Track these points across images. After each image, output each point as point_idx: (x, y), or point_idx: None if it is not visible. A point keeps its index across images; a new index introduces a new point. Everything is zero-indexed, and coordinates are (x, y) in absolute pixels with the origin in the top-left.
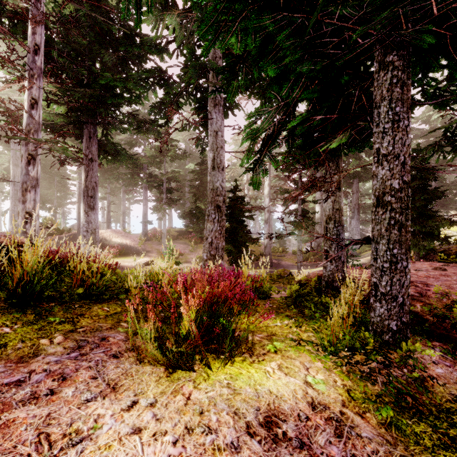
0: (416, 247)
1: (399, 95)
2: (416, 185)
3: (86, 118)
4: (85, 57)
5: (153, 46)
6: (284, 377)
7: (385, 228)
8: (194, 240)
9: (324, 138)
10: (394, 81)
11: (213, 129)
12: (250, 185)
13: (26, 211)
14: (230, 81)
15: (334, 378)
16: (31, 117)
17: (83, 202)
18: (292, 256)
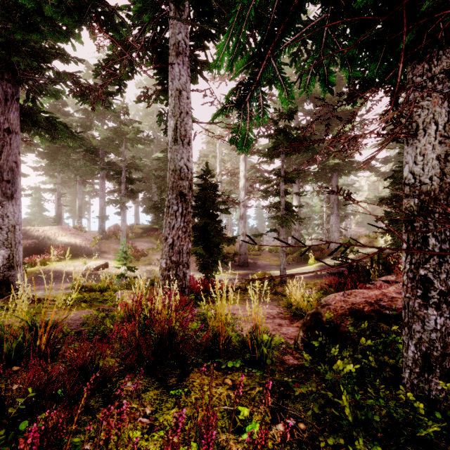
0: None
1: None
2: None
3: None
4: None
5: None
6: None
7: None
8: (160, 238)
9: None
10: None
11: (175, 86)
12: (232, 142)
13: None
14: None
15: None
16: None
17: None
18: (268, 255)
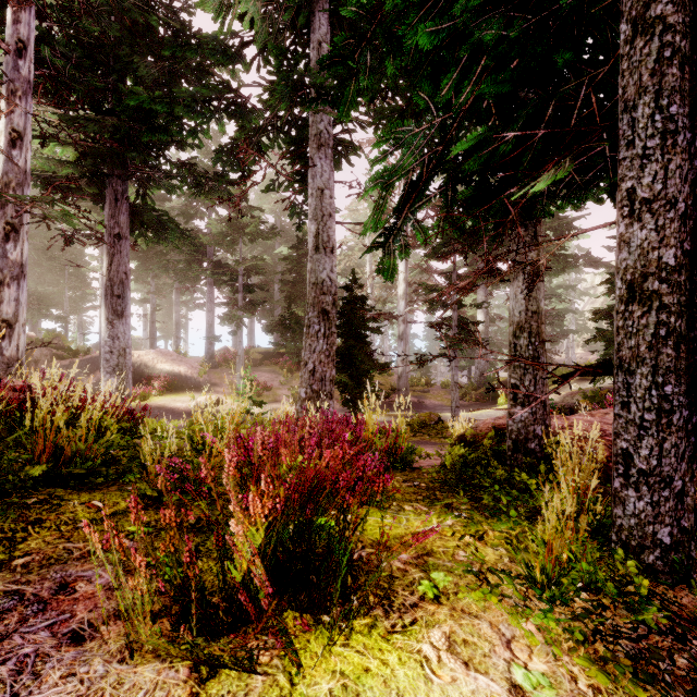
0: None
1: (676, 81)
2: None
3: (110, 169)
4: (107, 68)
5: (218, 50)
6: (464, 676)
7: (648, 343)
8: (288, 366)
9: (513, 183)
10: (666, 55)
11: (317, 185)
12: (379, 272)
13: (3, 318)
14: (343, 80)
15: (570, 668)
16: (10, 161)
17: (105, 305)
18: (441, 392)
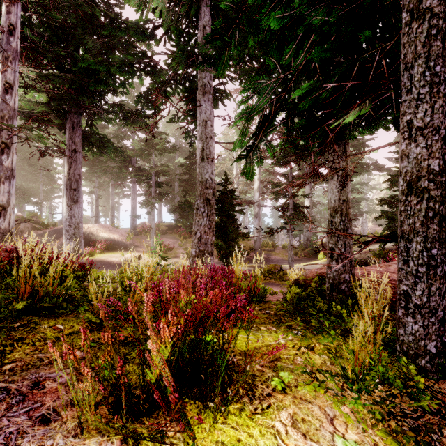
0: None
1: (440, 50)
2: None
3: (69, 107)
4: (67, 43)
5: (138, 31)
6: (303, 444)
7: (421, 221)
8: (183, 234)
9: (330, 117)
10: (433, 33)
11: (202, 118)
12: (243, 174)
13: None
14: (220, 50)
15: (373, 437)
16: (4, 102)
17: (66, 195)
18: (281, 251)
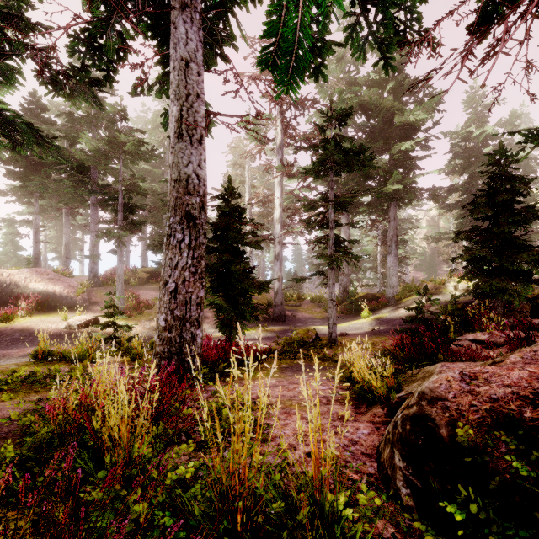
0: (505, 293)
1: None
2: (498, 202)
3: None
4: None
5: None
6: None
7: None
8: None
9: None
10: None
11: (180, 54)
12: (266, 63)
13: None
14: None
15: None
16: None
17: None
18: (310, 305)
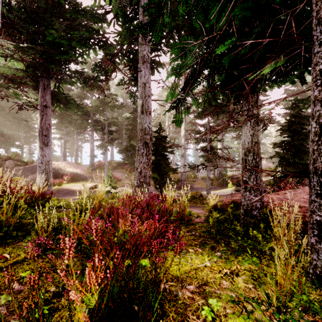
0: None
1: None
2: (295, 128)
3: (41, 73)
4: (40, 24)
5: (94, 15)
6: None
7: None
8: (129, 169)
9: (245, 73)
10: None
11: (142, 81)
12: (173, 122)
13: None
14: (155, 18)
15: None
16: None
17: (39, 140)
18: (201, 181)
